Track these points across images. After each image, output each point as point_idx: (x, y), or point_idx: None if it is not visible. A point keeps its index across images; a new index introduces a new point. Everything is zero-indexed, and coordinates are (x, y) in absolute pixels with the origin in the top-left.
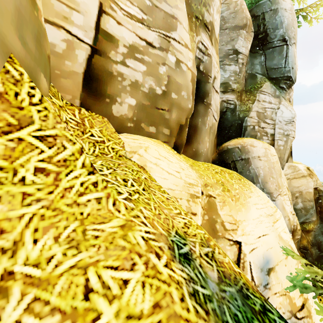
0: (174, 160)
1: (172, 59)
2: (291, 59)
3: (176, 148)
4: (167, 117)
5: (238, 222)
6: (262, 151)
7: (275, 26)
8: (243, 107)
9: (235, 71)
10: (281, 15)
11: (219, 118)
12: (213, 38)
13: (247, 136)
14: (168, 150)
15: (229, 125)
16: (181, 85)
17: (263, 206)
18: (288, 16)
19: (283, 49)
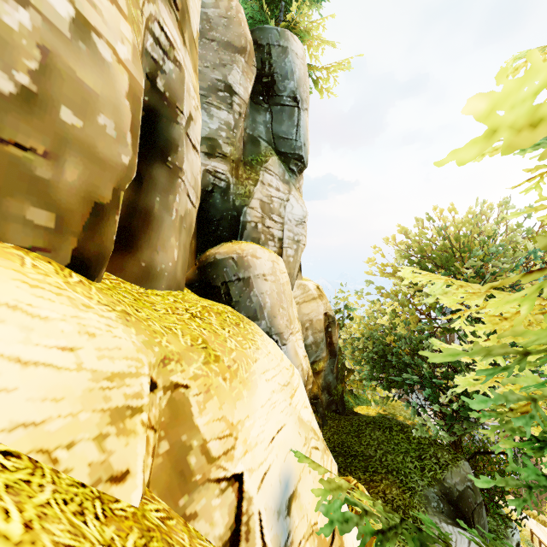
0: (60, 309)
1: (59, 3)
2: (303, 131)
3: (81, 266)
4: (43, 175)
5: (237, 426)
6: (269, 266)
7: (284, 73)
8: (241, 189)
9: (228, 123)
10: (292, 60)
11: (201, 202)
12: (186, 31)
13: (246, 238)
14: (39, 277)
15: (219, 218)
16: (97, 95)
17: (276, 371)
18: (300, 67)
19: (295, 112)
